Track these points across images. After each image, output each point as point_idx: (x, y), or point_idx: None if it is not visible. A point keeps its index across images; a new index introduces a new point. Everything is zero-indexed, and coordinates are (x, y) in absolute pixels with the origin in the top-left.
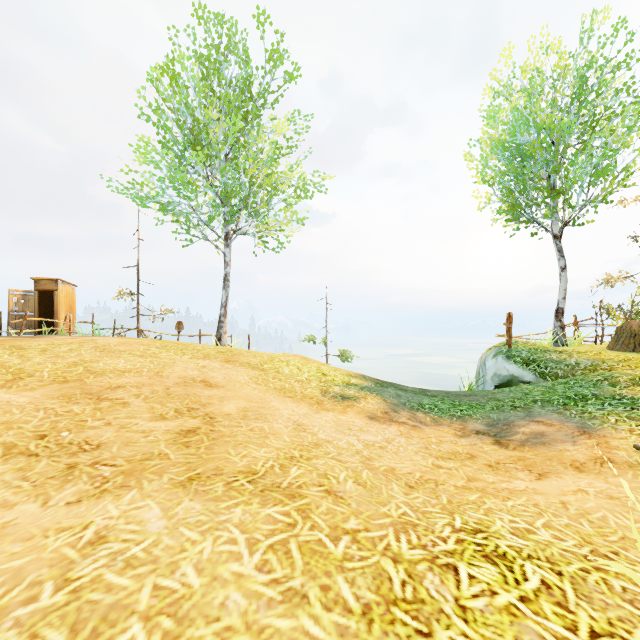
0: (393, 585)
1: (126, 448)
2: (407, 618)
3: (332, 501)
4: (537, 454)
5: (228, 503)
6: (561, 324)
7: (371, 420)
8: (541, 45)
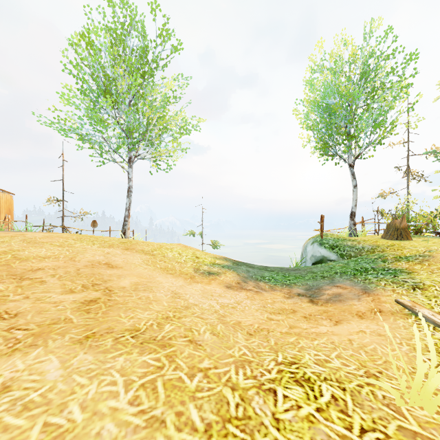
0: (230, 407)
1: (38, 315)
2: (237, 431)
3: (193, 348)
4: (336, 308)
5: (114, 354)
6: (354, 222)
7: (228, 288)
8: (341, 40)
